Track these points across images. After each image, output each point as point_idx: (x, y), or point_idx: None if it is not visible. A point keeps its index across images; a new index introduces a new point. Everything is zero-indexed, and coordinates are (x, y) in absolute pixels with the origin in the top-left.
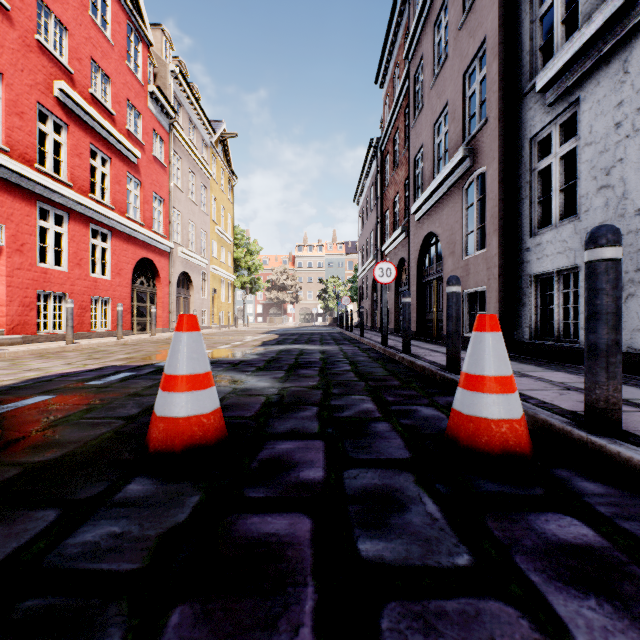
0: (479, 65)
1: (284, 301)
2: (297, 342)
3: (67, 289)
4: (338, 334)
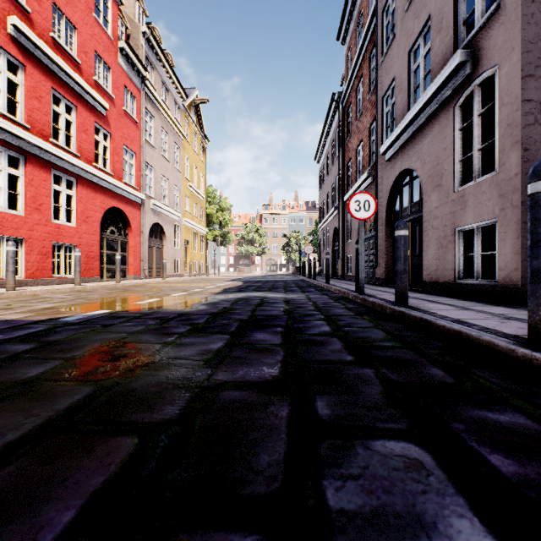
0: None
1: (252, 253)
2: (260, 289)
3: (23, 234)
4: (301, 281)
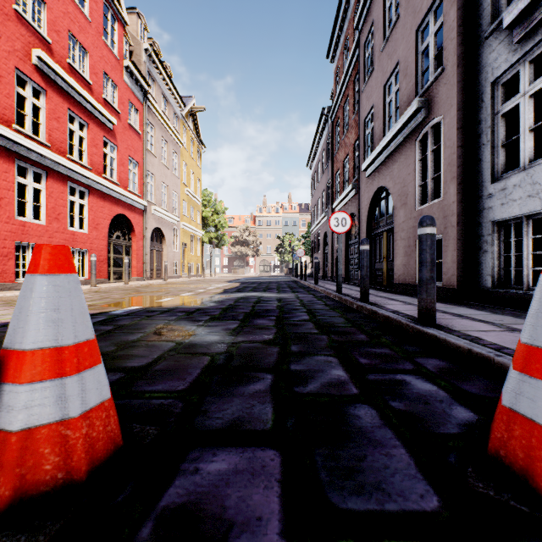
0: (433, 17)
1: (246, 254)
2: (256, 290)
3: (45, 241)
4: (293, 283)
